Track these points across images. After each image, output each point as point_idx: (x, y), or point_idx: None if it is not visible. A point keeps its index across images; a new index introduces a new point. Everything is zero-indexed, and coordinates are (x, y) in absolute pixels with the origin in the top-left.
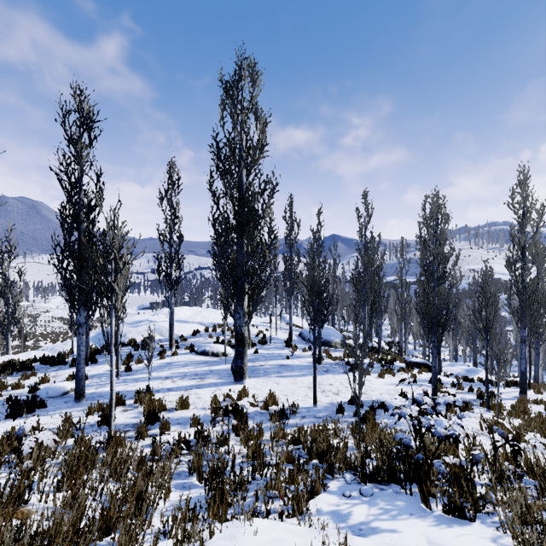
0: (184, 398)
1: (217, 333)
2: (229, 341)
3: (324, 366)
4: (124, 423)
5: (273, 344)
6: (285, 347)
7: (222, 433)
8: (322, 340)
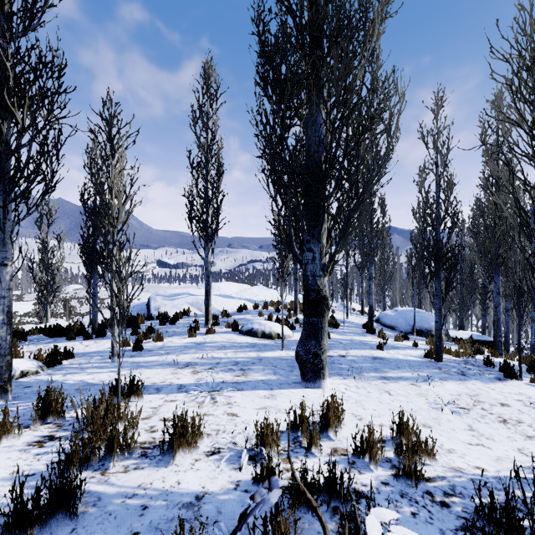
0: (185, 424)
1: (269, 311)
2: (285, 320)
3: (449, 364)
4: None
5: (347, 328)
6: (366, 333)
7: None
8: (415, 328)
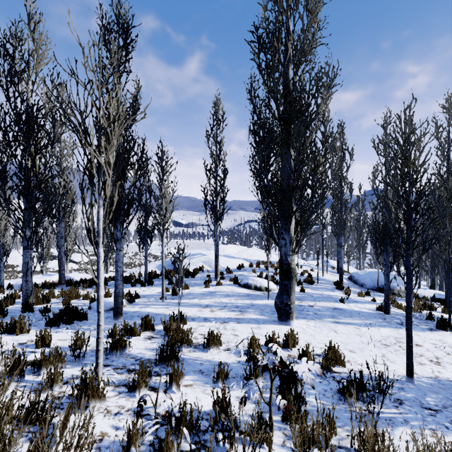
0: (214, 335)
1: (260, 269)
2: (272, 277)
3: (394, 316)
4: (137, 356)
5: (320, 284)
6: (335, 289)
7: (258, 419)
8: (380, 286)
